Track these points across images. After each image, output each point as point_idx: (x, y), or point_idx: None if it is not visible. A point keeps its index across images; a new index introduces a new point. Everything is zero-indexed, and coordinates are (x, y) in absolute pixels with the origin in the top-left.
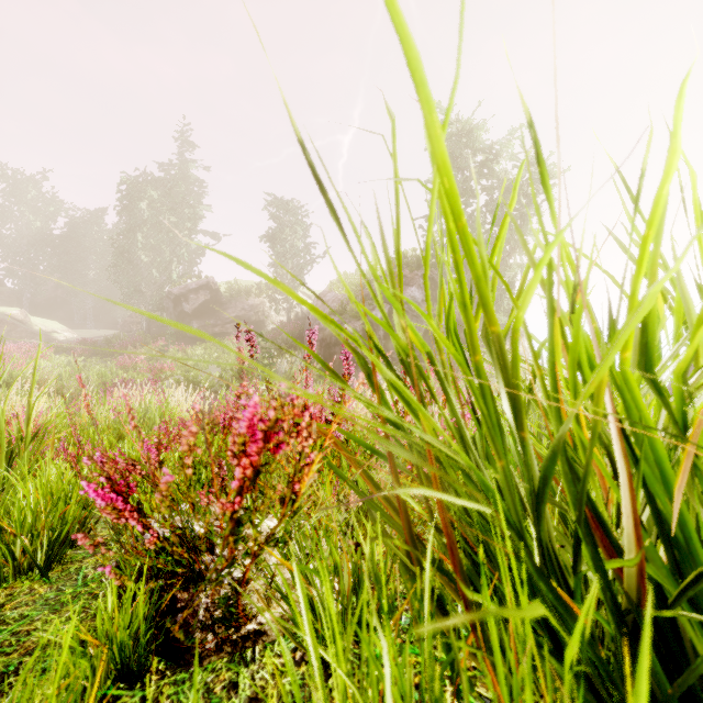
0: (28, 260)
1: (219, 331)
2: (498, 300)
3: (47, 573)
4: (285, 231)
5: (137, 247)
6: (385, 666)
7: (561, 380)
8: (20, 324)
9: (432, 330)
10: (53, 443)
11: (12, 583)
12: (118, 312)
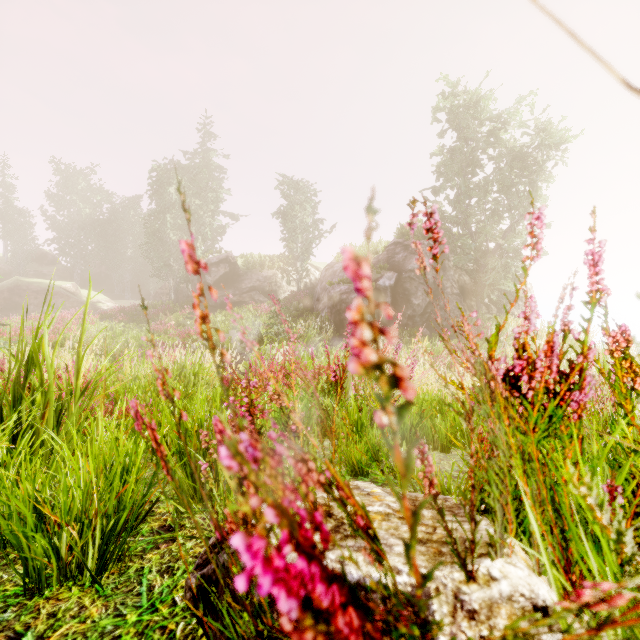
0: (78, 242)
1: (237, 300)
2: (505, 267)
3: (101, 585)
4: (295, 208)
5: (167, 227)
6: None
7: None
8: (72, 296)
9: None
10: (103, 398)
11: (56, 591)
12: (150, 285)
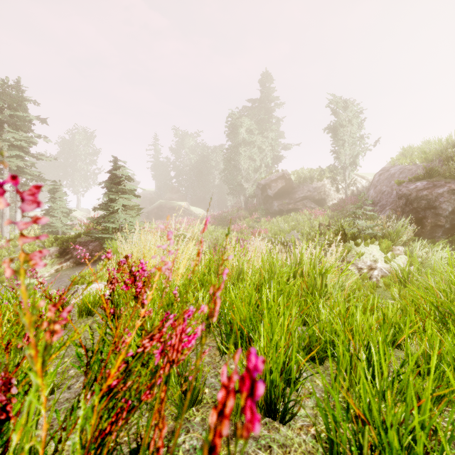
0: (189, 178)
1: (292, 207)
2: None
3: None
4: (343, 125)
5: (240, 158)
6: None
7: None
8: (186, 210)
9: None
10: None
11: None
12: (228, 202)
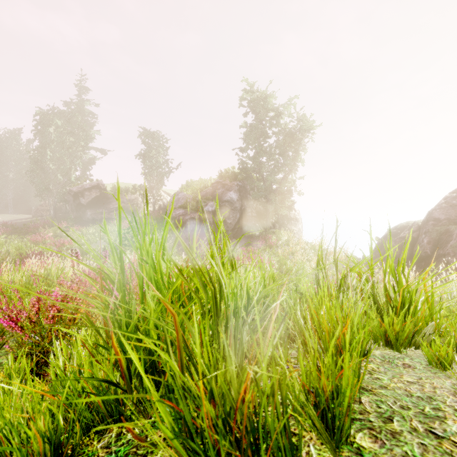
0: None
1: (106, 217)
2: (282, 200)
3: None
4: (151, 151)
5: (46, 158)
6: (75, 356)
7: (145, 282)
8: None
9: (105, 270)
10: None
11: None
12: (32, 202)
